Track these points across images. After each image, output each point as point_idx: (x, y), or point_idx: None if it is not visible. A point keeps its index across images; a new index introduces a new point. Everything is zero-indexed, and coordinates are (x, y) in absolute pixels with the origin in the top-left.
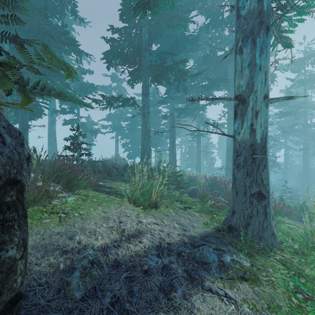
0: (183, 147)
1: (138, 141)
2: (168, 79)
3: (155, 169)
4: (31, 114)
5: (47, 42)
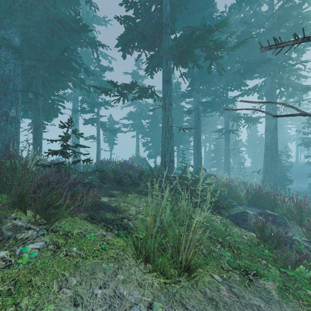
0: (207, 146)
1: (159, 140)
2: (195, 60)
3: (179, 177)
4: (46, 113)
5: (56, 31)
